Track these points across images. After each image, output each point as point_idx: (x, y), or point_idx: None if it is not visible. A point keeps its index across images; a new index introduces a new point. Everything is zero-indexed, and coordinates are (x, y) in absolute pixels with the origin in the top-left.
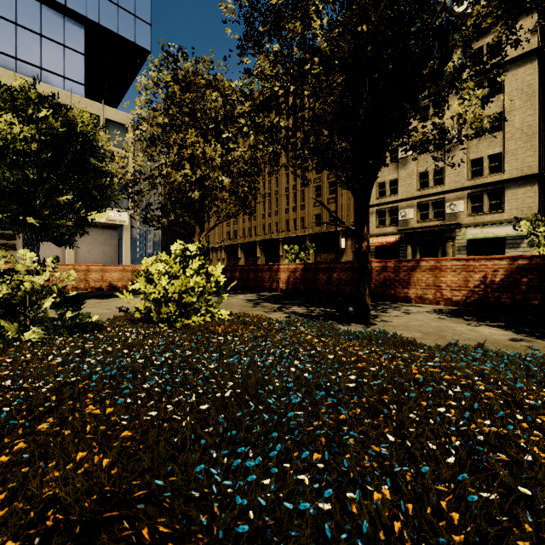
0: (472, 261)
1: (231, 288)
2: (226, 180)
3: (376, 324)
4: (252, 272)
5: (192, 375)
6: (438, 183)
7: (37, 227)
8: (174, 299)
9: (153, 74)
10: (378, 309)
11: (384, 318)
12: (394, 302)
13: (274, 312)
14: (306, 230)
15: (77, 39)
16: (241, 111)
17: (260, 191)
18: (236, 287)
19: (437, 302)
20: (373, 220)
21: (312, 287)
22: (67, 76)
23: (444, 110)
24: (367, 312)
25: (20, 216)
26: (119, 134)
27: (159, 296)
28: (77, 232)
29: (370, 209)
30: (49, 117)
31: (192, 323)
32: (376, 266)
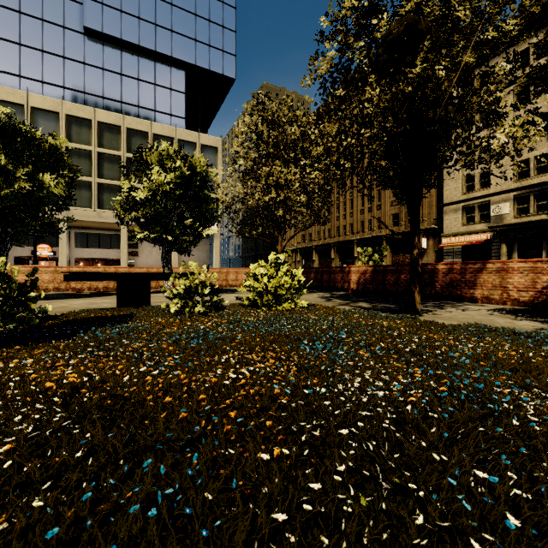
0: (539, 263)
1: (306, 288)
2: (304, 198)
3: (425, 316)
4: (325, 274)
5: (290, 328)
6: (542, 172)
7: (170, 242)
8: (270, 292)
9: (247, 119)
10: (437, 306)
11: (436, 312)
12: (460, 302)
13: (342, 305)
14: (383, 230)
15: (179, 82)
16: (316, 152)
17: (334, 193)
18: (311, 287)
19: (503, 302)
20: (459, 218)
21: (380, 287)
22: (173, 113)
23: (496, 131)
24: (417, 306)
25: (163, 236)
26: (211, 156)
27: (263, 290)
28: (196, 244)
29: (455, 206)
30: (181, 165)
31: (283, 308)
32: (443, 268)
